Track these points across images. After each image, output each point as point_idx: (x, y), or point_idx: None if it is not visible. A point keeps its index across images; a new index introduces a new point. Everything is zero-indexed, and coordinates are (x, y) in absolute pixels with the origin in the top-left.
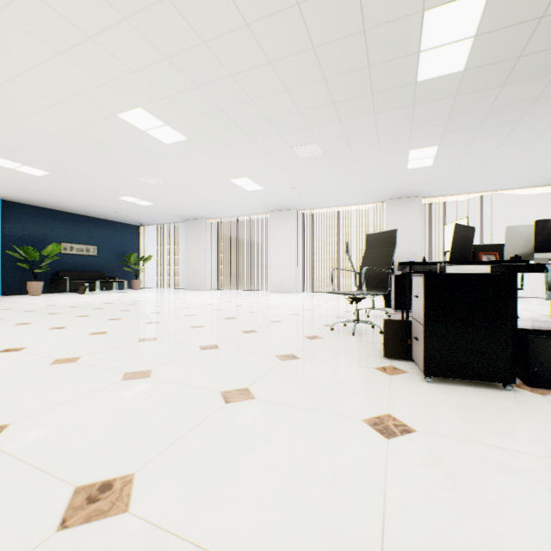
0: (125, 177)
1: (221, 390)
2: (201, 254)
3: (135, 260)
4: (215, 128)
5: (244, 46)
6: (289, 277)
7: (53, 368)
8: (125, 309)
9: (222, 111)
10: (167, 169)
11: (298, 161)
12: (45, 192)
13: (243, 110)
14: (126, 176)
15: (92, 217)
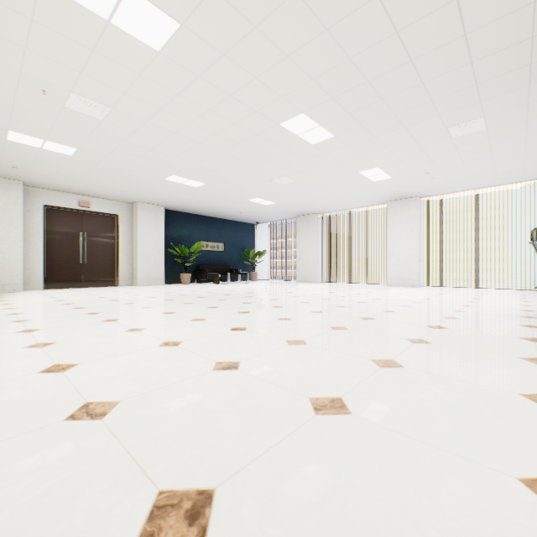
0: (261, 181)
1: (516, 392)
2: (312, 248)
3: (253, 254)
4: (367, 121)
5: (442, 23)
6: (411, 270)
7: (296, 348)
8: (272, 298)
9: (383, 101)
10: (301, 168)
11: (447, 142)
12: (195, 200)
13: (407, 96)
14: (262, 179)
15: (220, 218)
